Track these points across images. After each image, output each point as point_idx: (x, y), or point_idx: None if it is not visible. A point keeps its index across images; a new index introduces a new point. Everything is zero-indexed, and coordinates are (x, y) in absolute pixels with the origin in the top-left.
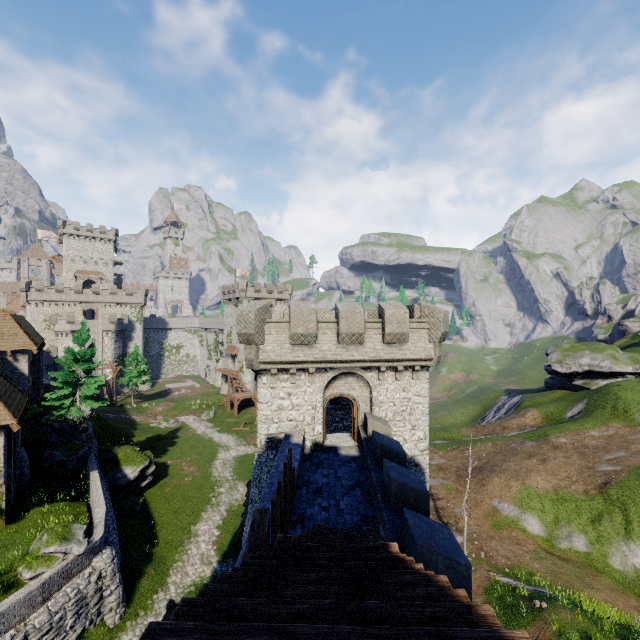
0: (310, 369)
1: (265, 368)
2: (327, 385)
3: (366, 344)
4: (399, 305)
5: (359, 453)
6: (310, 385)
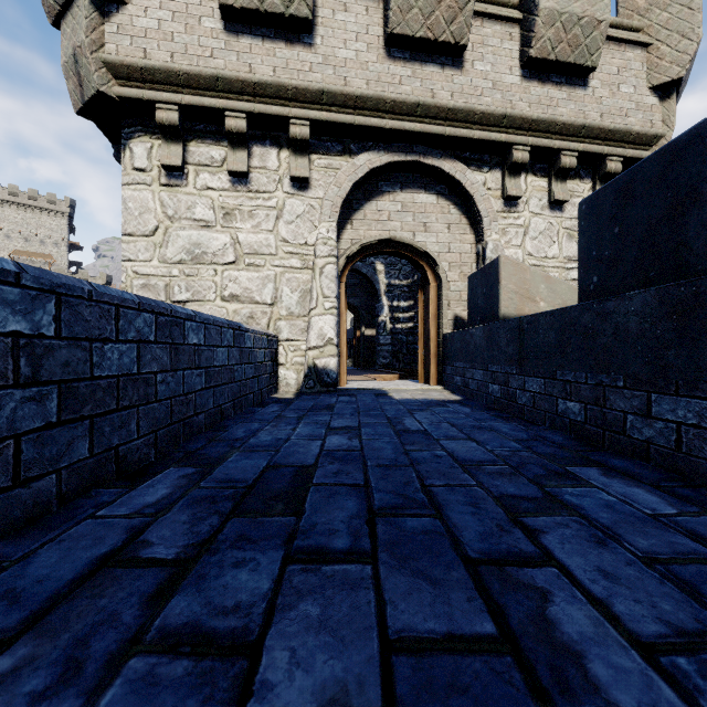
0: (294, 124)
1: (131, 95)
2: (350, 212)
3: (473, 63)
4: None
5: (459, 395)
6: (296, 191)
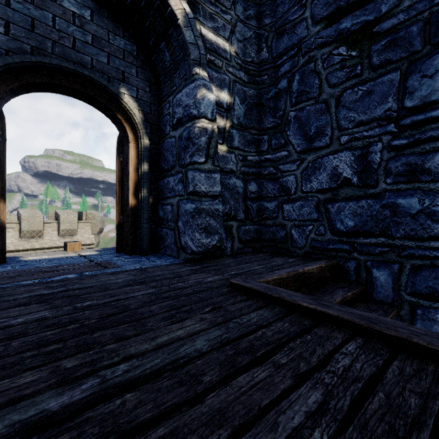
0: None
1: None
2: None
3: (45, 237)
4: (71, 212)
5: None
6: None
